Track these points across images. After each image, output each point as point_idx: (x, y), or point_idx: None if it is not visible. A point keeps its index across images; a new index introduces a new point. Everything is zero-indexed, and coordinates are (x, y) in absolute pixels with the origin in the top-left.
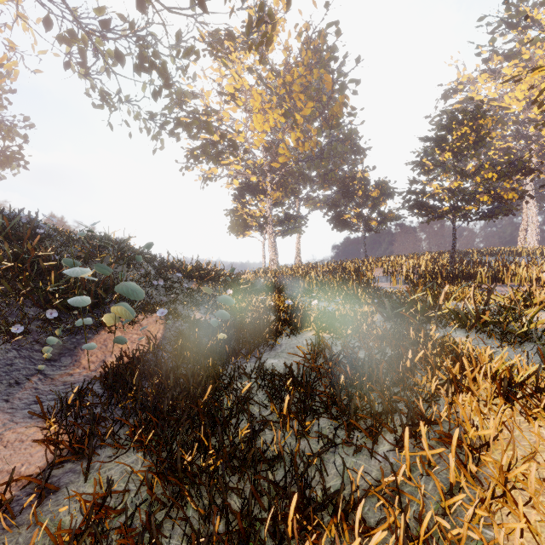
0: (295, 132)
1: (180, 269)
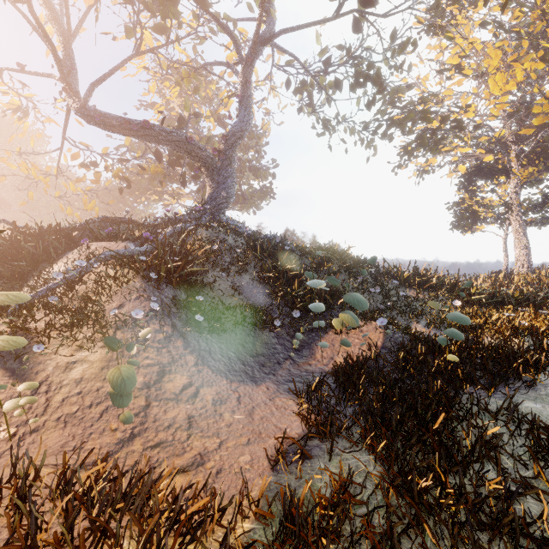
0: None
1: (395, 276)
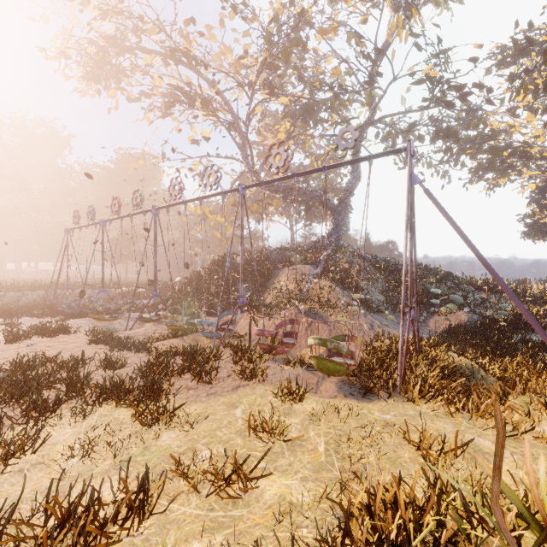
0: None
1: (471, 284)
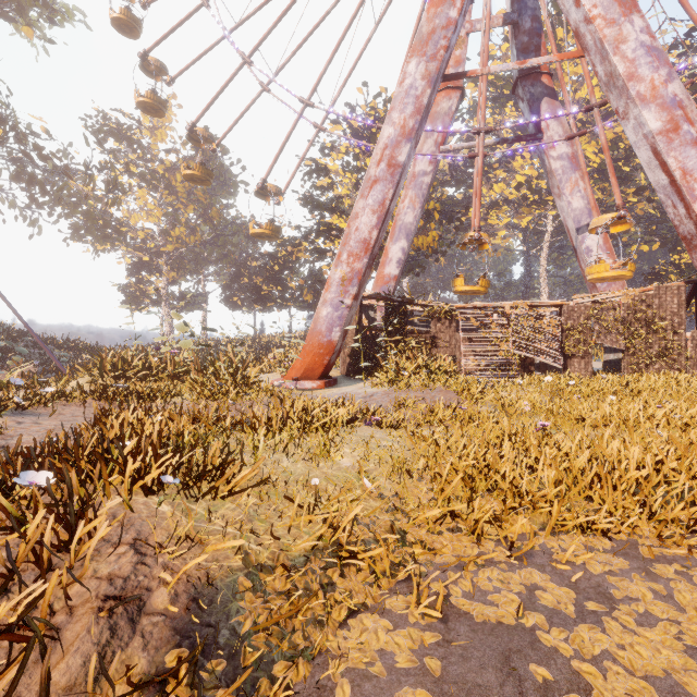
0: (197, 214)
1: (53, 343)
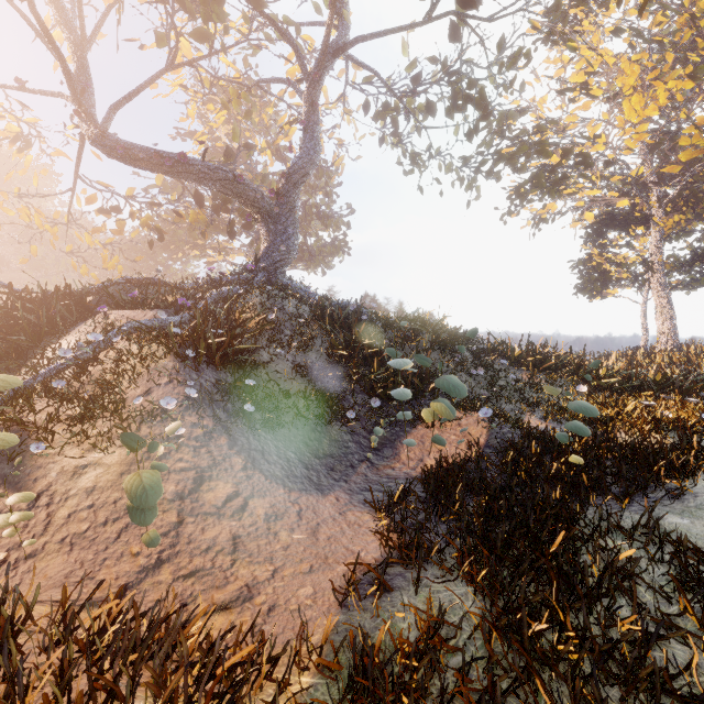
0: None
1: (503, 353)
